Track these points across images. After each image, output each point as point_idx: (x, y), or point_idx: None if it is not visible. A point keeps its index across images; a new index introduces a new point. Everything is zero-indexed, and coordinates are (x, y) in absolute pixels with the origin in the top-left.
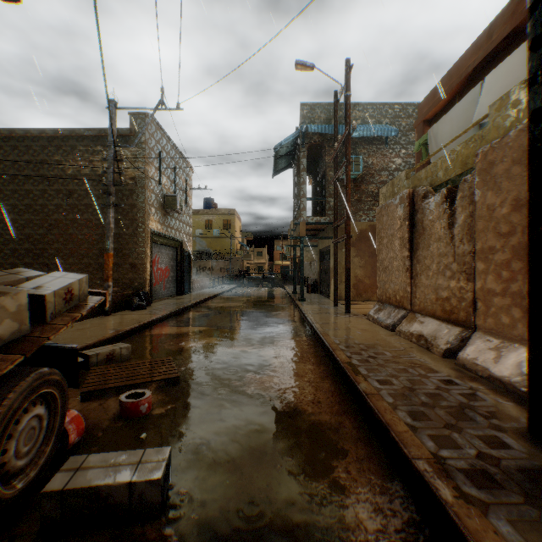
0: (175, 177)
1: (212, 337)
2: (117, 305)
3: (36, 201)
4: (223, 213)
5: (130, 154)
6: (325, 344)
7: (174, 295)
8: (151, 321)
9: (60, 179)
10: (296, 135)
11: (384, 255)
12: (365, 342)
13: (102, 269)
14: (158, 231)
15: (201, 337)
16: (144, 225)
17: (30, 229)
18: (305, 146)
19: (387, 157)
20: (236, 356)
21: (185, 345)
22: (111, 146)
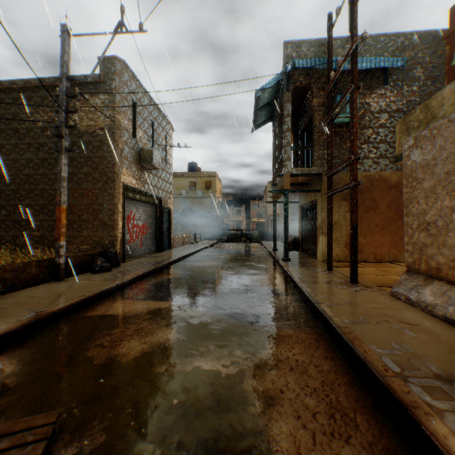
0: (153, 133)
1: (171, 326)
2: (75, 267)
3: (8, 156)
4: (205, 176)
5: (100, 102)
6: (371, 372)
7: (153, 251)
8: (101, 292)
9: (31, 133)
10: (279, 78)
11: (424, 205)
12: (453, 371)
13: (71, 226)
14: (132, 186)
15: (156, 325)
16: (114, 179)
17: (3, 184)
18: (289, 89)
19: (386, 96)
20: (198, 392)
21: (122, 346)
22: (63, 80)
